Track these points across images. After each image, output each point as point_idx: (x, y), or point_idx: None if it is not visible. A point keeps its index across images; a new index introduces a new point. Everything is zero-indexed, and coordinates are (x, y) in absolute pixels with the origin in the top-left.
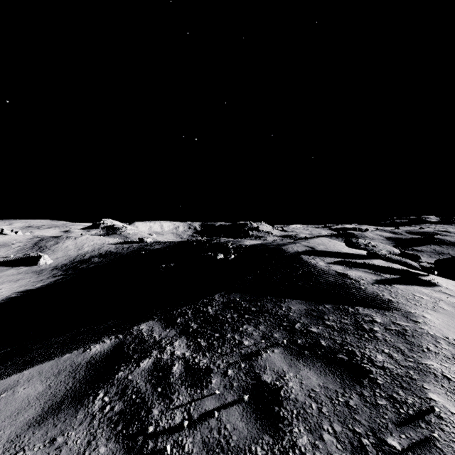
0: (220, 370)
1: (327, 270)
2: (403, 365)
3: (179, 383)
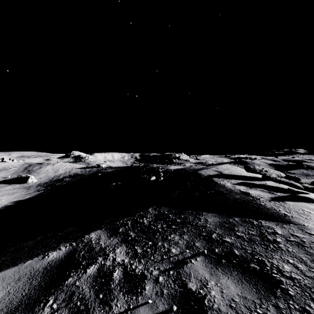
0: (152, 277)
1: (233, 189)
2: (309, 276)
3: (118, 289)
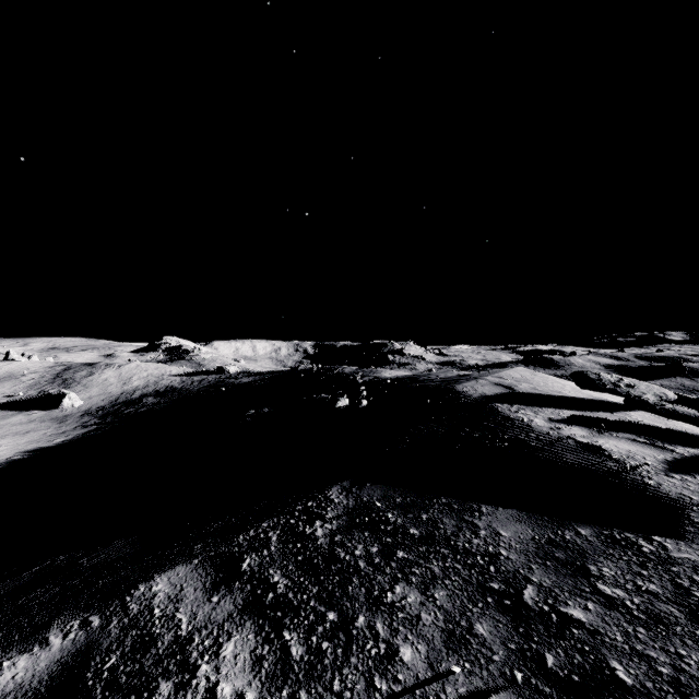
0: None
1: (556, 437)
2: None
3: None
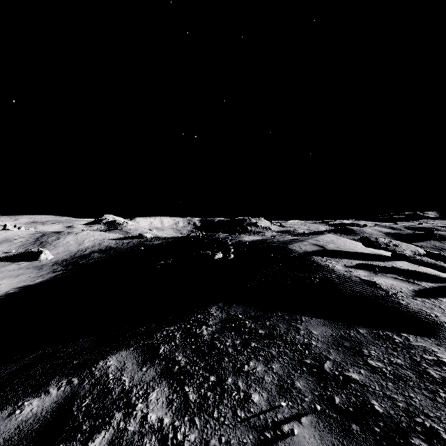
0: None
1: (348, 276)
2: None
3: None
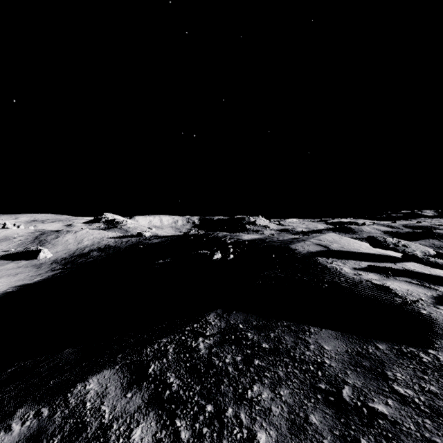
0: None
1: (358, 280)
2: None
3: None
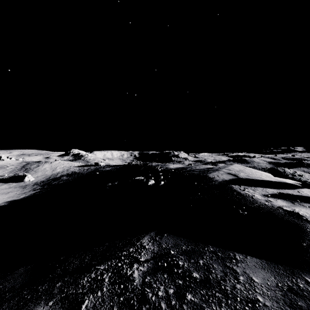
0: None
1: (271, 207)
2: None
3: None
